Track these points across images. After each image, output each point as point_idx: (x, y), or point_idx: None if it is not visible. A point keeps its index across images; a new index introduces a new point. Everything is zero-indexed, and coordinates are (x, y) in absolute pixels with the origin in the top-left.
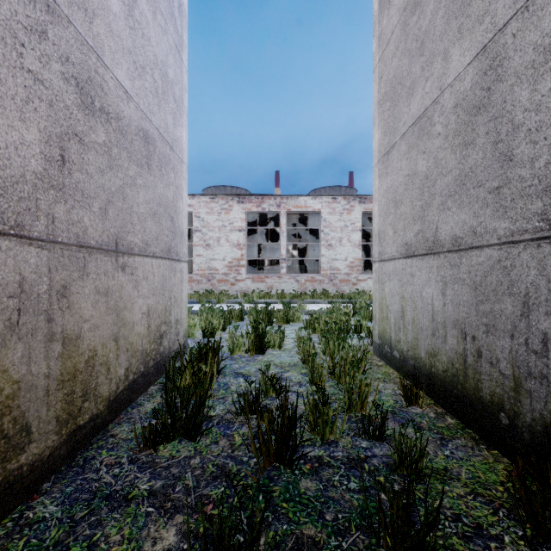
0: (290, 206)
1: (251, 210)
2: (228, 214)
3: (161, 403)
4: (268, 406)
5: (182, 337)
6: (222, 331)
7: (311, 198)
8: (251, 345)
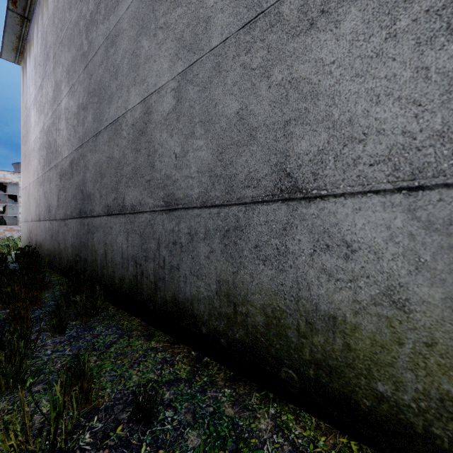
0: None
1: None
2: None
3: None
4: None
5: None
6: None
7: (10, 173)
8: None
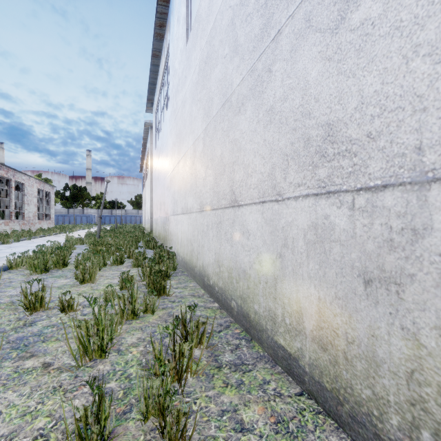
0: None
1: None
2: None
3: None
4: None
5: None
6: None
7: None
8: None
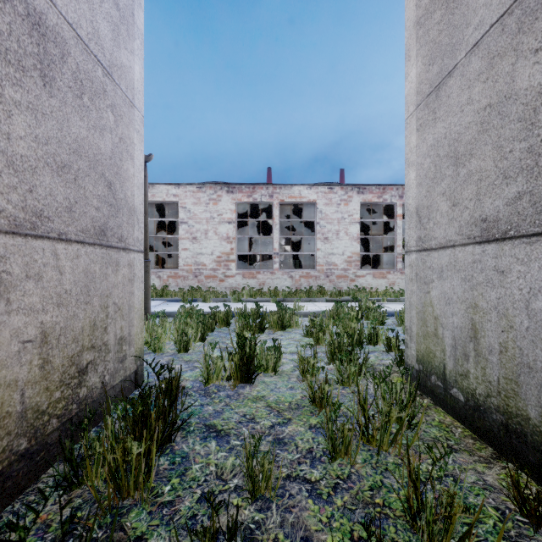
0: (283, 196)
1: (242, 200)
2: (217, 205)
3: (44, 524)
4: (255, 535)
5: (132, 361)
6: (201, 341)
7: (306, 188)
8: (234, 372)
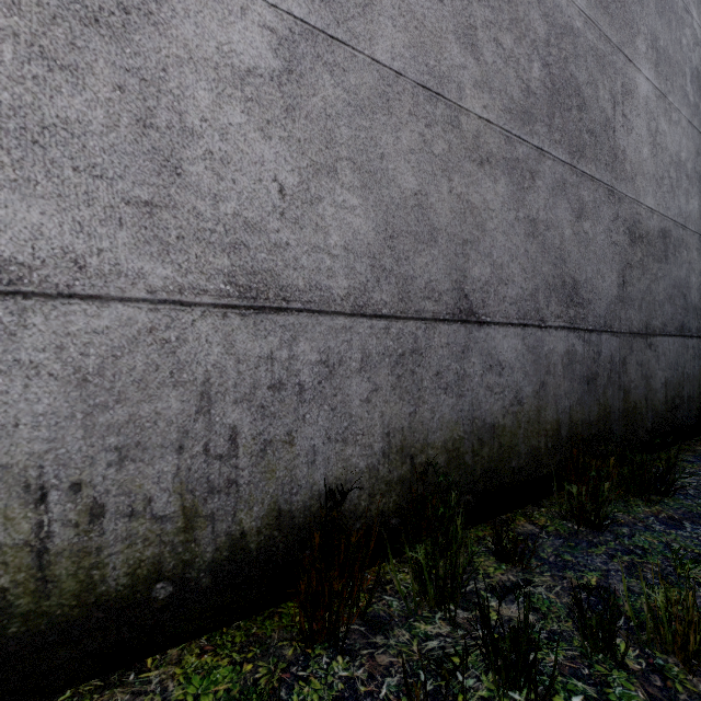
0: None
1: None
2: None
3: None
4: None
5: None
6: None
7: None
8: None
